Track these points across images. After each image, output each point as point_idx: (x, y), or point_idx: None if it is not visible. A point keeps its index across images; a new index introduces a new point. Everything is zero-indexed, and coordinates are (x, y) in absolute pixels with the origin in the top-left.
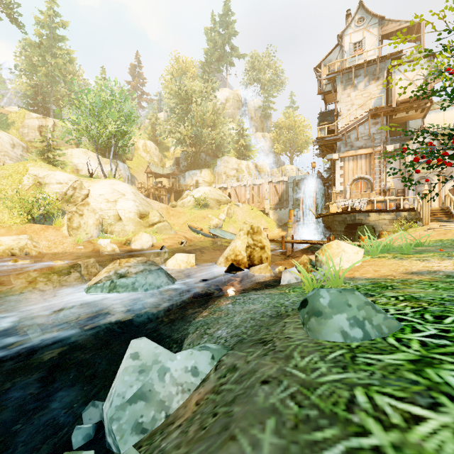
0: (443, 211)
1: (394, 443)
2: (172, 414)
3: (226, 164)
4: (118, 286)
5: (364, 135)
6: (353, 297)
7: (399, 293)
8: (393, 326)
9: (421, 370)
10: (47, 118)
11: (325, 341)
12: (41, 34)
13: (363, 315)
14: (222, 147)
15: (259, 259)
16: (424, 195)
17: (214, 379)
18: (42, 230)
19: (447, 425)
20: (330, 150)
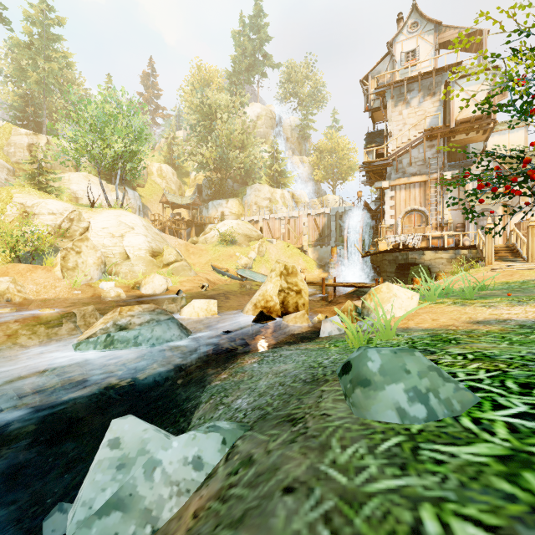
0: (509, 248)
1: None
2: (161, 529)
3: (257, 193)
4: (117, 341)
5: (419, 160)
6: (413, 360)
7: (467, 349)
8: (467, 401)
9: (517, 475)
10: (38, 134)
11: (374, 422)
12: (31, 32)
13: (426, 385)
14: (252, 173)
15: (294, 305)
16: (489, 229)
17: (222, 475)
18: (29, 271)
19: None
20: (379, 177)
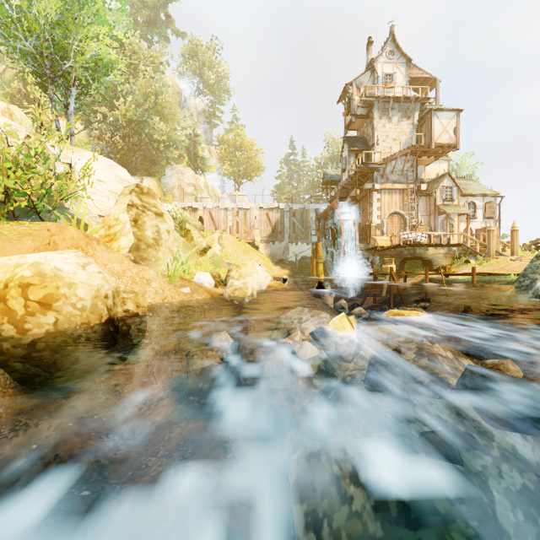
0: (482, 247)
1: None
2: None
3: (181, 176)
4: None
5: (398, 170)
6: None
7: None
8: None
9: None
10: None
11: None
12: None
13: None
14: (164, 151)
15: None
16: None
17: None
18: (86, 243)
19: None
20: (360, 179)
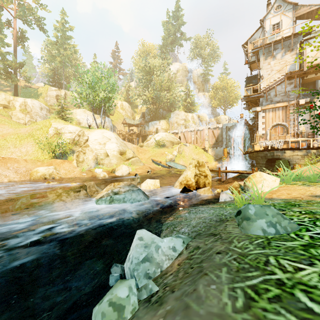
0: None
1: (287, 277)
2: (164, 270)
3: (177, 116)
4: (115, 199)
5: (281, 93)
6: (269, 210)
7: (303, 209)
8: (294, 227)
9: (307, 249)
10: (61, 90)
11: (252, 234)
12: (57, 36)
13: (275, 220)
14: (174, 104)
15: (203, 184)
16: None
17: (186, 253)
18: (61, 163)
19: (315, 272)
20: (255, 104)
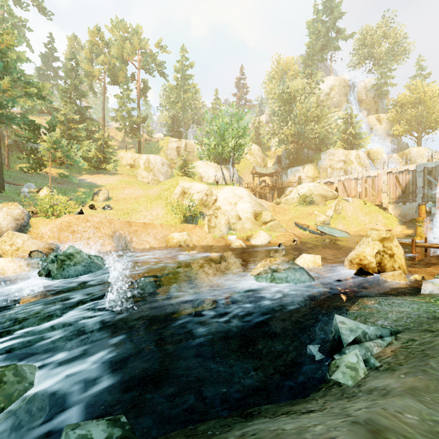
0: None
1: None
2: (375, 355)
3: (331, 157)
4: (276, 278)
5: None
6: None
7: None
8: None
9: None
10: (181, 140)
11: None
12: (177, 78)
13: None
14: (326, 140)
15: (389, 265)
16: None
17: (398, 343)
18: (193, 228)
19: None
20: None
